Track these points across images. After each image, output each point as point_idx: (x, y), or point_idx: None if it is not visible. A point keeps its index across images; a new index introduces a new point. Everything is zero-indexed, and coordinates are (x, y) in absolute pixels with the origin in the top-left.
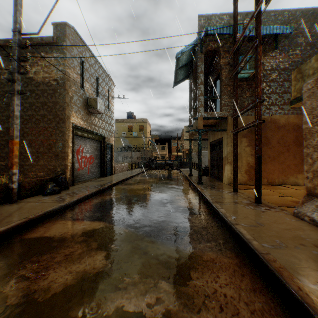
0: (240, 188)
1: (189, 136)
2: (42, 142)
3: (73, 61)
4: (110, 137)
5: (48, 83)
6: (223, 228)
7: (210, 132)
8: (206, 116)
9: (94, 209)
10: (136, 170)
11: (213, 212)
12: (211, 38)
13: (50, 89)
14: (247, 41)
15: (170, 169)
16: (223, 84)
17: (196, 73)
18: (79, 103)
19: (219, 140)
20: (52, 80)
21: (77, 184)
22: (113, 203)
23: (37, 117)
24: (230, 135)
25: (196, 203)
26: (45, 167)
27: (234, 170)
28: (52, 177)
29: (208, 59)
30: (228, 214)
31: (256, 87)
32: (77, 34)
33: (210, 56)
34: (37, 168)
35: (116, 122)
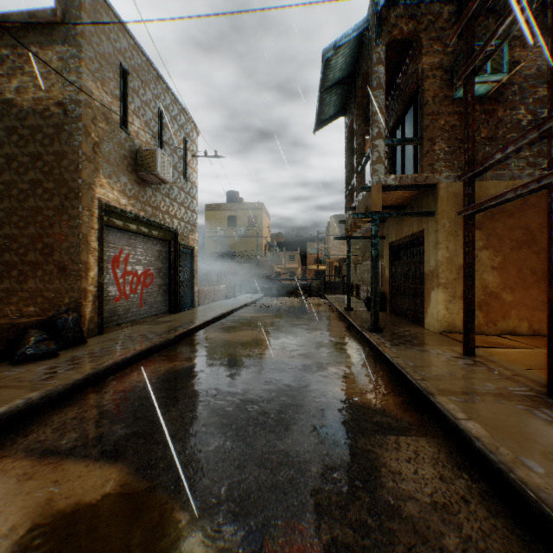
0: (475, 345)
1: (345, 231)
2: (33, 240)
3: (101, 67)
4: (188, 233)
5: (46, 112)
6: (508, 512)
7: (391, 223)
8: (391, 182)
9: (120, 407)
10: (243, 297)
11: (439, 426)
12: (402, 12)
13: (50, 125)
14: (481, 16)
15: (306, 295)
16: (428, 112)
17: (364, 96)
18: (116, 159)
19: (414, 238)
20: (53, 106)
21: (113, 330)
22: (175, 386)
23: (22, 185)
24: (443, 224)
25: (380, 390)
26: (40, 295)
27: (466, 304)
28: (46, 318)
29: (389, 69)
30: (504, 448)
31: (552, 82)
32: (111, 11)
33: (394, 61)
34: (21, 297)
35: (207, 210)
